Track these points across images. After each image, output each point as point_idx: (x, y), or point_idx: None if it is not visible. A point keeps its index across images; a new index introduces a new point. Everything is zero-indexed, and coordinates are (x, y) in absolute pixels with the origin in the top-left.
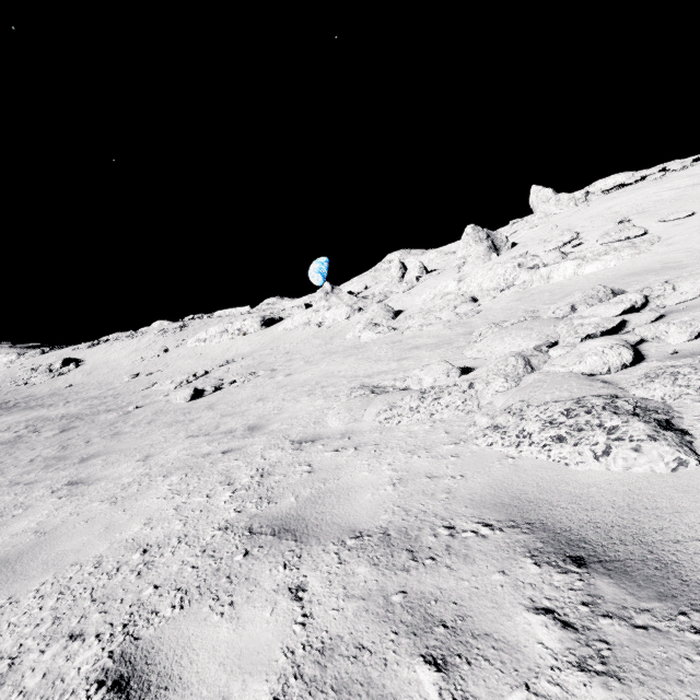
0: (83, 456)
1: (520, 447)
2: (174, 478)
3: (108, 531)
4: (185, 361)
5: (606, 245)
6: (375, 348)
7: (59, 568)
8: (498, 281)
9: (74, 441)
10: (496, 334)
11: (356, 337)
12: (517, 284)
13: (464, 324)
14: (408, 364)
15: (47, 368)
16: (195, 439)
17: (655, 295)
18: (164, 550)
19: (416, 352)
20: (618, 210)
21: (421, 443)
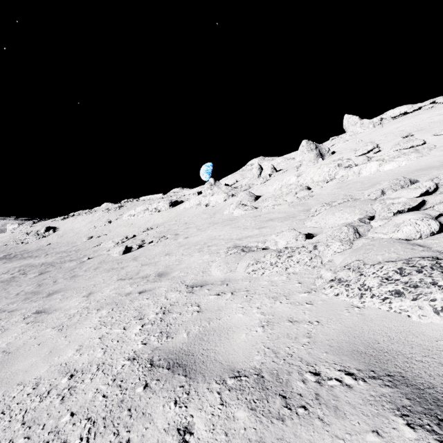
0: (50, 292)
1: (363, 299)
2: (104, 312)
3: (51, 354)
4: (121, 228)
5: (398, 151)
6: (243, 220)
7: (9, 386)
8: (324, 176)
9: (47, 281)
10: (328, 210)
11: (230, 213)
12: (338, 178)
13: (302, 204)
14: (266, 231)
15: (36, 232)
16: (122, 281)
17: (442, 183)
18: (85, 376)
19: (271, 223)
20: (403, 129)
21: (281, 291)
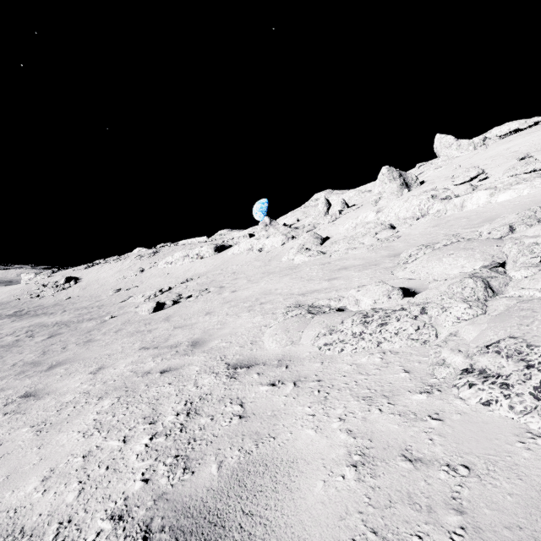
0: (53, 363)
1: None
2: (106, 402)
3: (5, 483)
4: (155, 279)
5: (515, 177)
6: (307, 269)
7: None
8: (413, 211)
9: (55, 346)
10: (429, 255)
11: (290, 260)
12: (432, 213)
13: (386, 247)
14: (339, 284)
15: (54, 284)
16: (145, 351)
17: None
18: None
19: (345, 273)
20: (517, 150)
21: (377, 385)
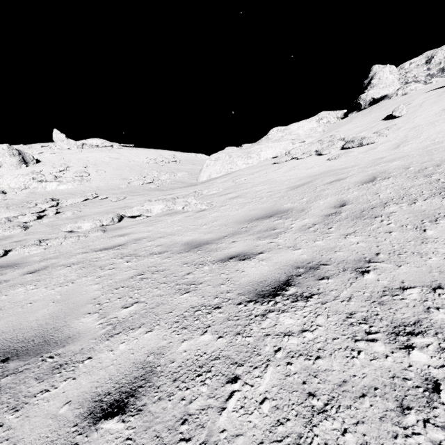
0: None
1: None
2: None
3: None
4: None
5: (73, 178)
6: None
7: None
8: (20, 185)
9: None
10: (5, 211)
11: None
12: (31, 188)
13: None
14: None
15: None
16: None
17: (62, 203)
18: None
19: None
20: (90, 160)
21: None
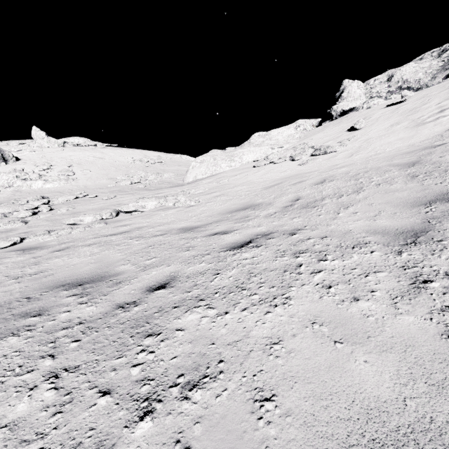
0: None
1: None
2: None
3: None
4: None
5: (58, 177)
6: None
7: None
8: (4, 183)
9: None
10: None
11: None
12: (15, 186)
13: None
14: None
15: None
16: None
17: (53, 200)
18: None
19: None
20: (73, 159)
21: None
